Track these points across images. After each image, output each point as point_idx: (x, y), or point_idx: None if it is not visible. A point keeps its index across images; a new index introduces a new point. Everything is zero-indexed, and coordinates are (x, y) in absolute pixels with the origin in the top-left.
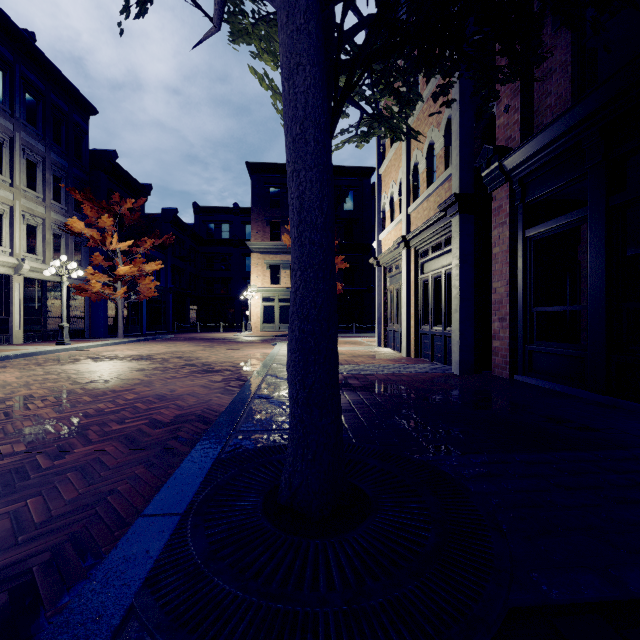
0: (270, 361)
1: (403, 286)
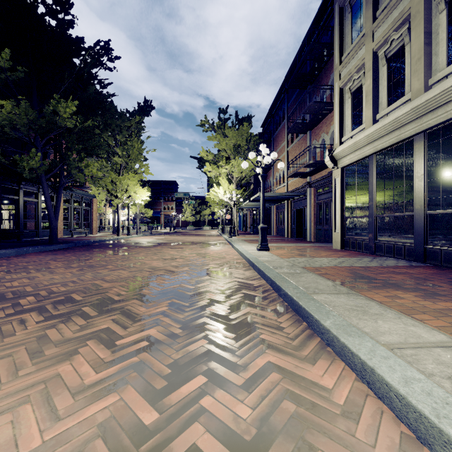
0: None
1: None
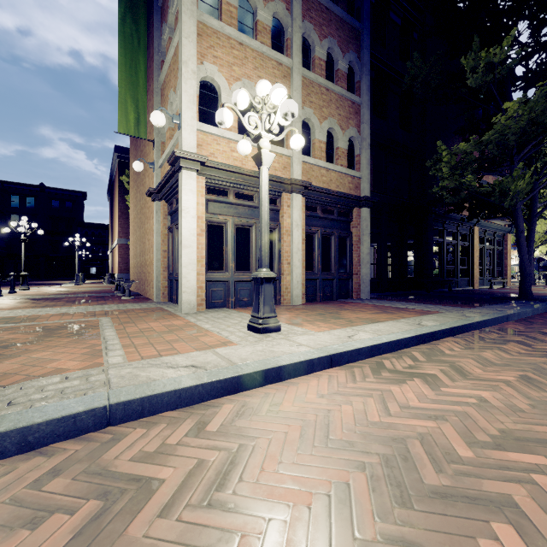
0: (470, 318)
1: (296, 231)
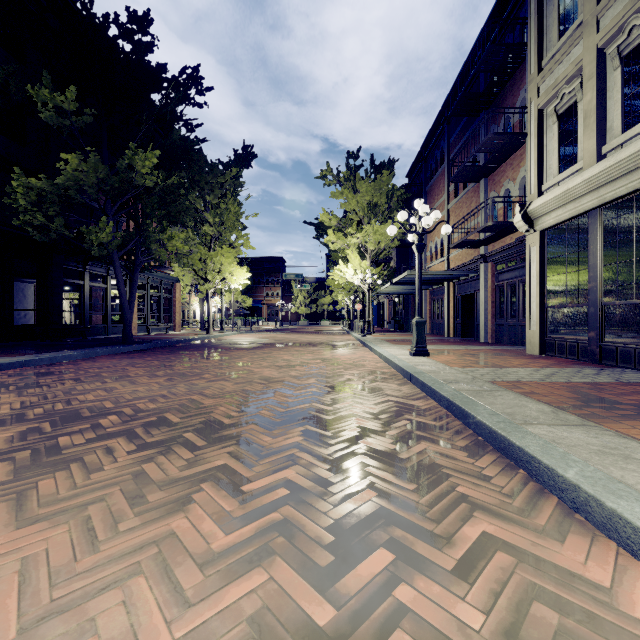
0: None
1: None
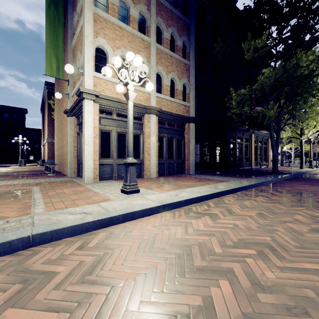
0: (243, 184)
1: (153, 136)
